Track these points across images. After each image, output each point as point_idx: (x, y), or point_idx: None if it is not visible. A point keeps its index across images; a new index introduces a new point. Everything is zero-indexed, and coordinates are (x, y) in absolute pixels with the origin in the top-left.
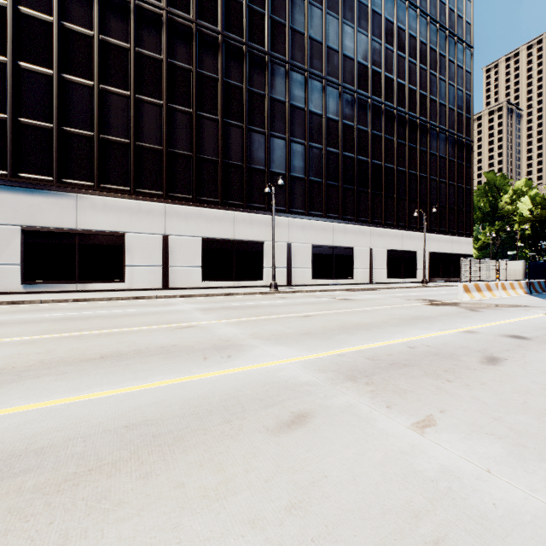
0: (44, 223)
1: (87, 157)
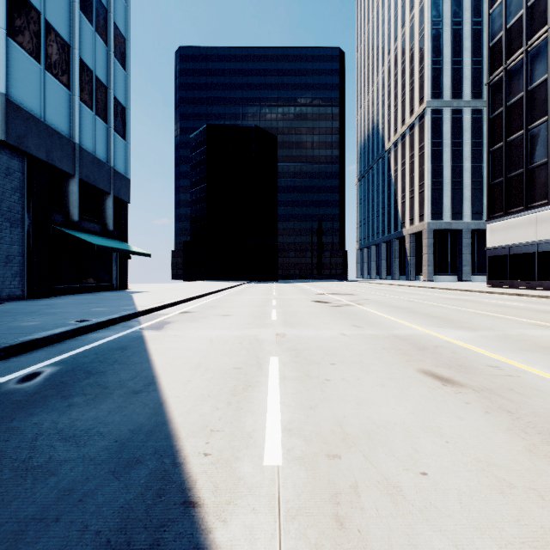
0: None
1: None
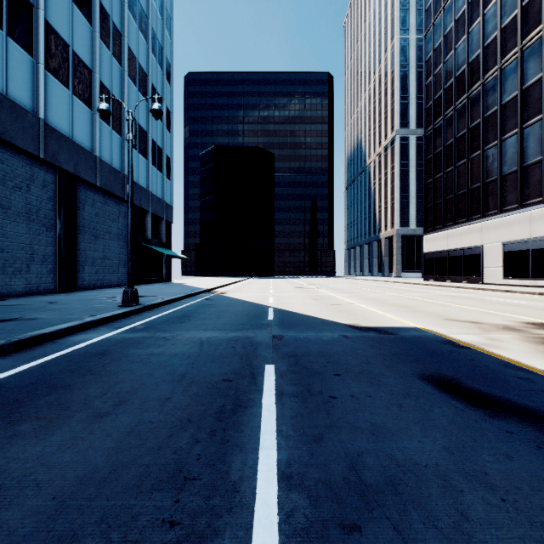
0: (513, 237)
1: (538, 178)
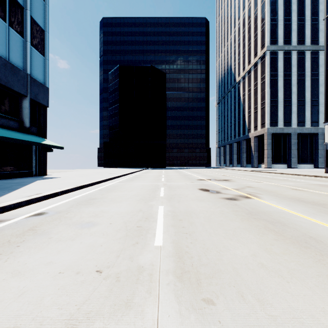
0: None
1: None
